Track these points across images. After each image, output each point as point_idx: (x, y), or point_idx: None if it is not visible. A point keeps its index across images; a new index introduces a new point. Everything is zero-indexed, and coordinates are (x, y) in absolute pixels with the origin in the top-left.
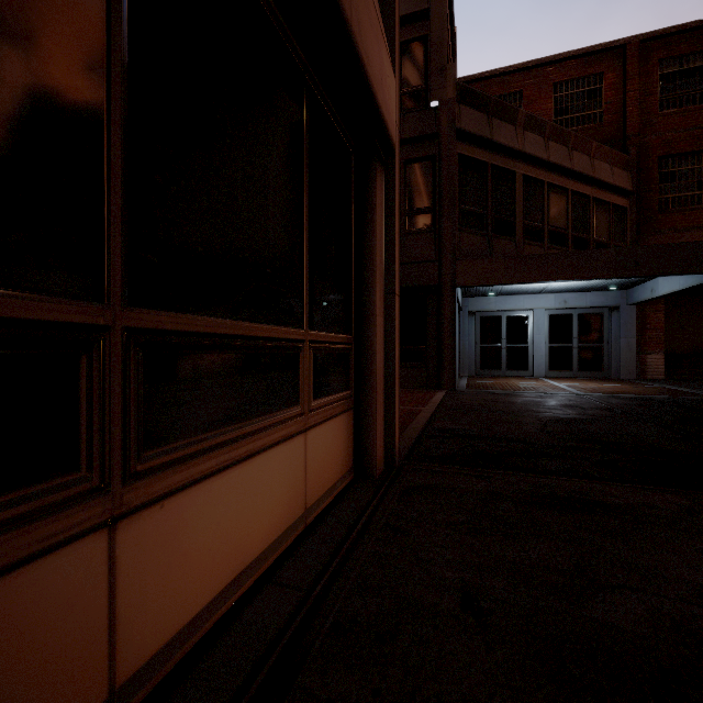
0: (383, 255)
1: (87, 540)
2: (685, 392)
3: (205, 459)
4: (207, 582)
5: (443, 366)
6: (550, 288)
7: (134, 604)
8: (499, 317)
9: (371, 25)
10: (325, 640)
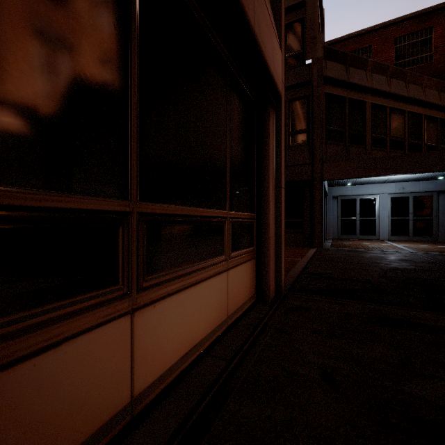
0: (274, 164)
1: (121, 319)
2: None
3: (175, 283)
4: (175, 350)
5: (314, 232)
6: (392, 179)
7: (142, 355)
8: (354, 200)
9: (267, 26)
10: (240, 388)
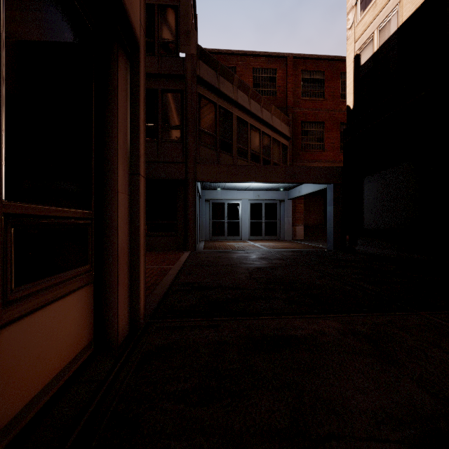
0: (128, 138)
1: None
2: (314, 246)
3: None
4: None
5: (188, 234)
6: (251, 187)
7: None
8: (223, 204)
9: None
10: None
